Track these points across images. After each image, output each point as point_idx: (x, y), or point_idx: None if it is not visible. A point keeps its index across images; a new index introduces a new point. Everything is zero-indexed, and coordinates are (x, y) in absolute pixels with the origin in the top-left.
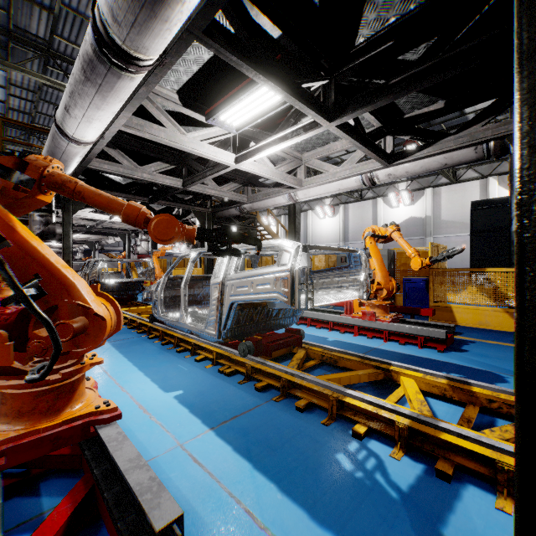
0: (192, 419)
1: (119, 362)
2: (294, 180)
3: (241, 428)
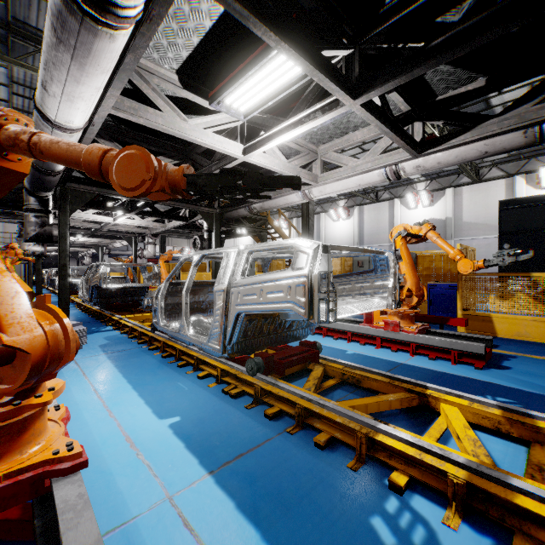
0: (187, 457)
1: (112, 378)
2: (309, 175)
3: (247, 472)
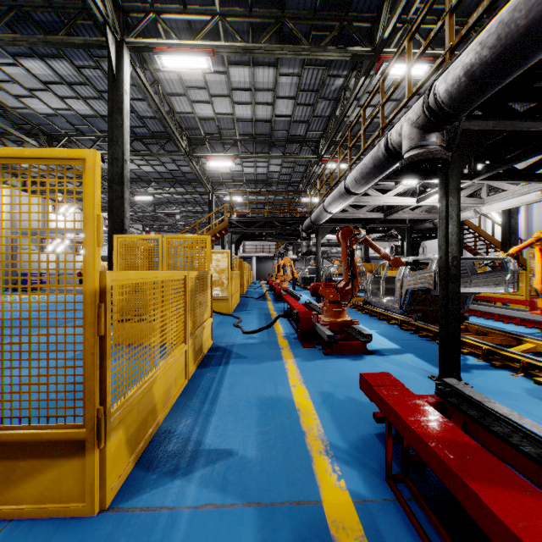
0: (381, 337)
1: None
2: (474, 200)
3: (403, 342)
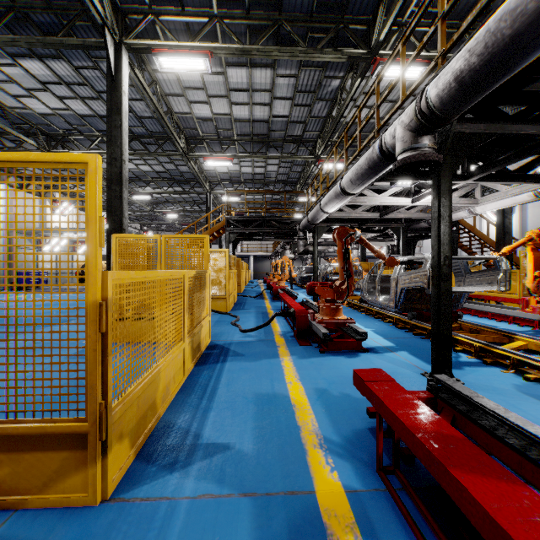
0: (376, 335)
1: None
2: (468, 201)
3: (398, 340)
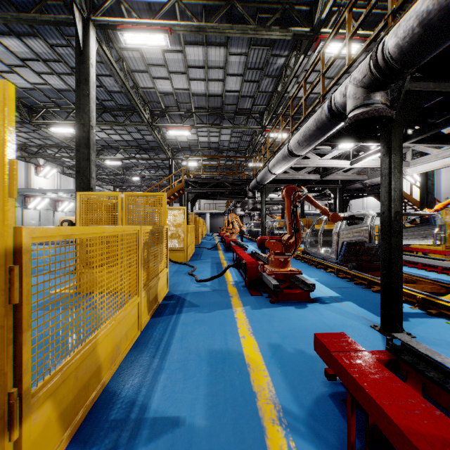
0: (321, 285)
1: None
2: None
3: (341, 290)
